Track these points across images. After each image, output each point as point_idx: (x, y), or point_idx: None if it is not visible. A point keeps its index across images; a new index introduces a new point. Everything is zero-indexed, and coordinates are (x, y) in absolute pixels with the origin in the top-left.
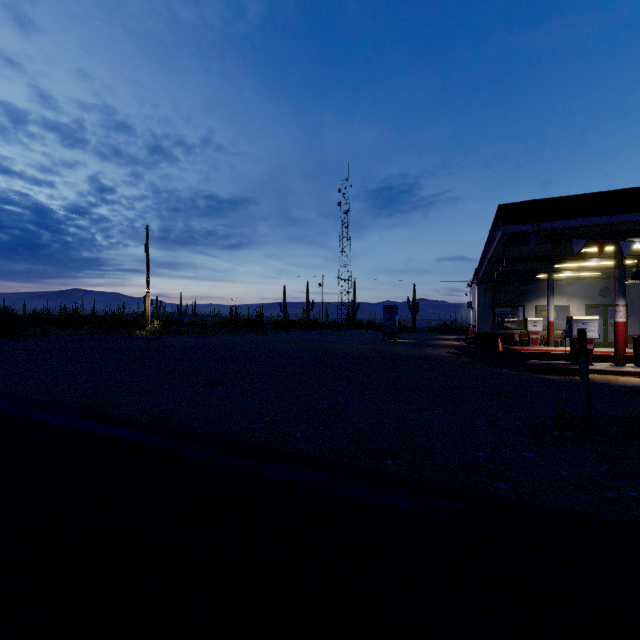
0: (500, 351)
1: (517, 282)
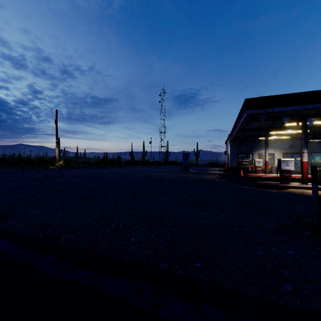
0: (242, 176)
1: (249, 141)
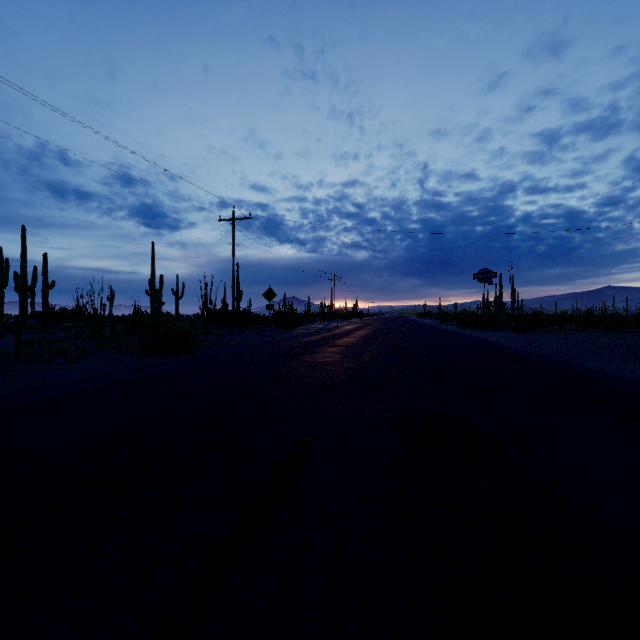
0: None
1: None
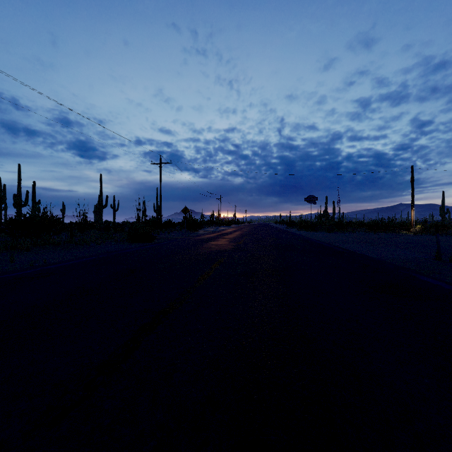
0: None
1: None
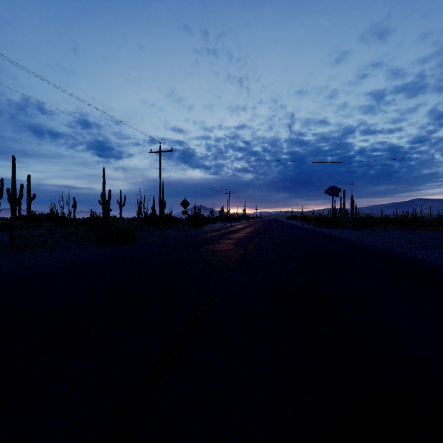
0: None
1: None
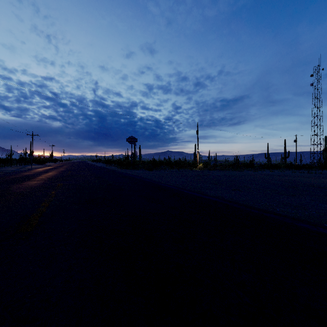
0: None
1: None
